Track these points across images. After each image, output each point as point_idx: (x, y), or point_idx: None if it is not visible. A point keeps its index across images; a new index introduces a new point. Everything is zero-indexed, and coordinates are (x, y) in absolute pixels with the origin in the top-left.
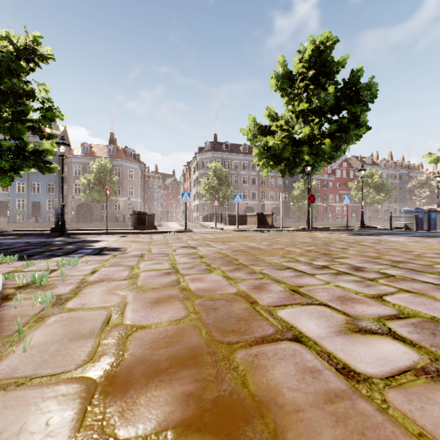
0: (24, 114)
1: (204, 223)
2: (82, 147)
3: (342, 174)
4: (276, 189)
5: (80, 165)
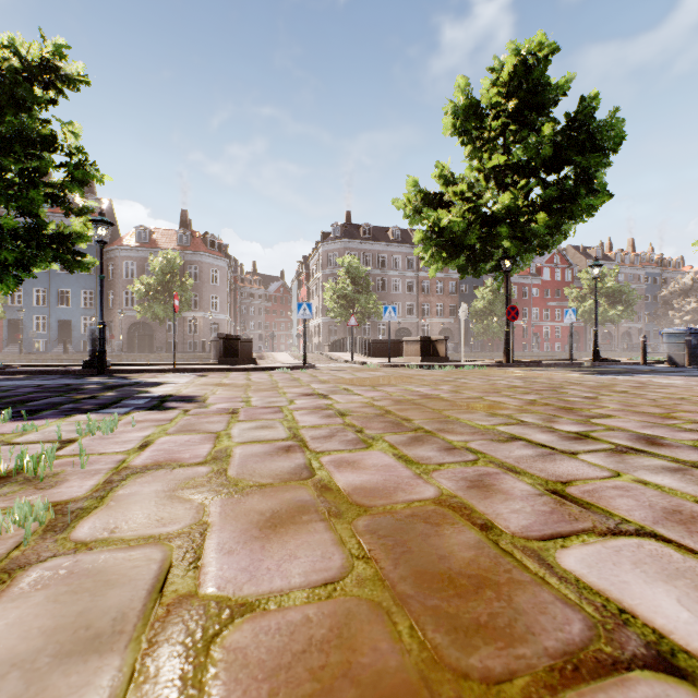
0: (39, 173)
1: (332, 354)
2: (136, 233)
3: (552, 275)
4: (447, 299)
5: (133, 261)
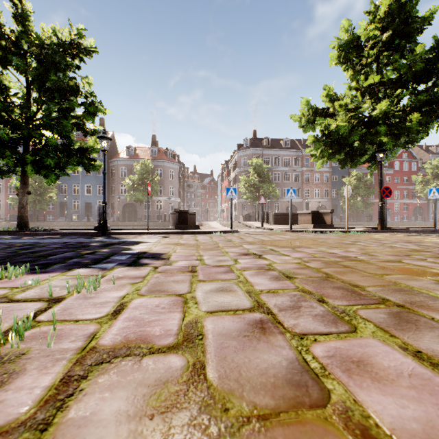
0: (68, 110)
1: (247, 223)
2: (127, 150)
3: (401, 166)
4: (322, 185)
5: (125, 167)
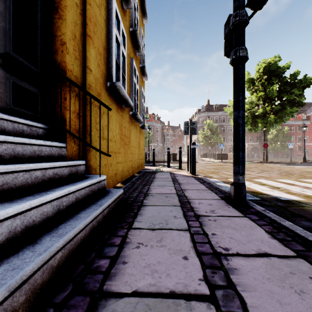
0: None
1: (202, 158)
2: None
3: None
4: (255, 134)
5: None
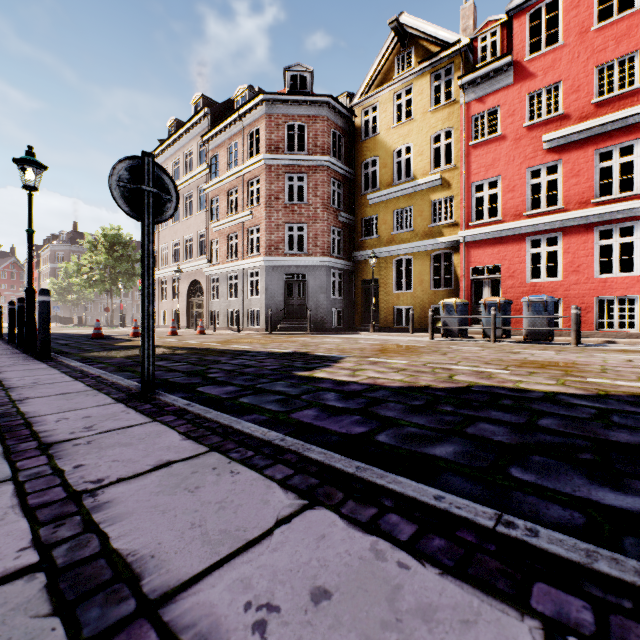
0: None
1: None
2: None
3: None
4: None
5: None
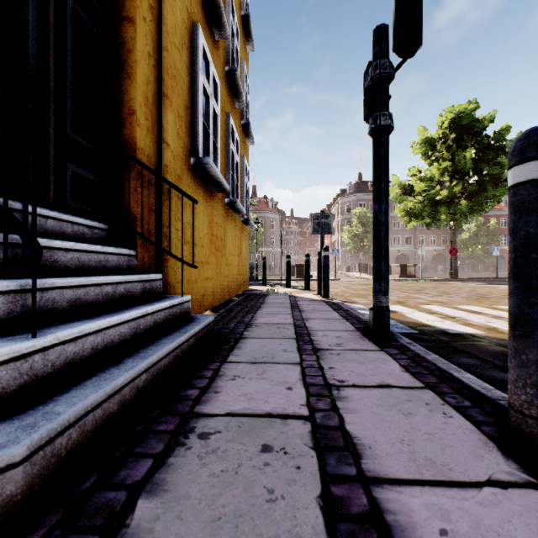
0: None
1: (348, 273)
2: None
3: None
4: (439, 231)
5: None
